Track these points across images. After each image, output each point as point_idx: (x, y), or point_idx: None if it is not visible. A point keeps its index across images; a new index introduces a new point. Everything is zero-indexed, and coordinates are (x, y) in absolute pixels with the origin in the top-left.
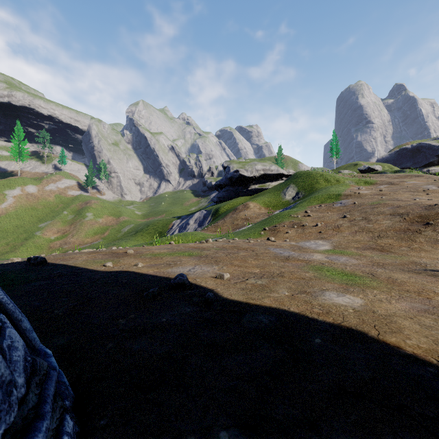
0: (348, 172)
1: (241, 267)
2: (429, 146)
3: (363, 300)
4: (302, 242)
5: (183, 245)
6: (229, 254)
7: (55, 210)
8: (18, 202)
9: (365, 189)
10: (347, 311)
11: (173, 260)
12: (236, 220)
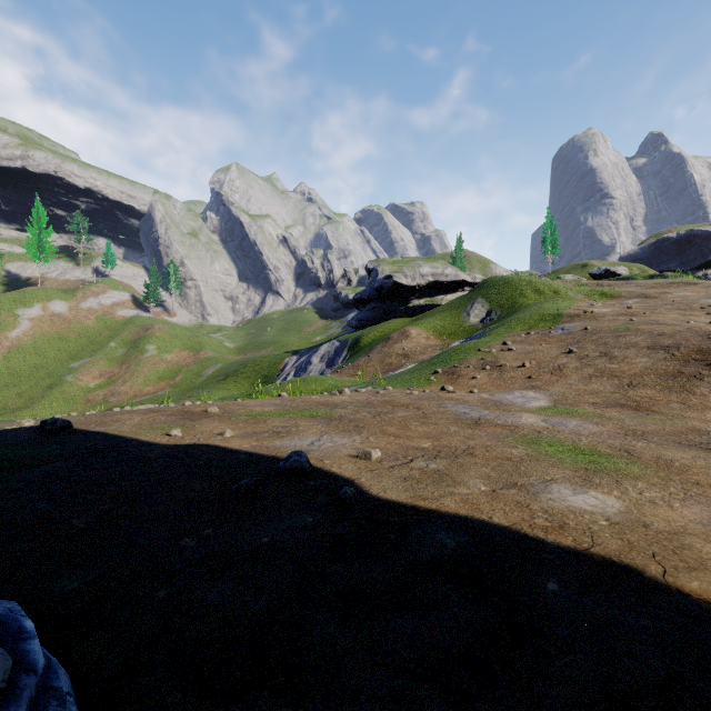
0: (572, 278)
1: (400, 438)
2: (707, 235)
3: (622, 501)
4: (500, 394)
5: (301, 399)
6: (378, 414)
7: (97, 341)
8: (38, 327)
9: (603, 306)
10: (596, 523)
11: (284, 426)
12: (389, 357)
